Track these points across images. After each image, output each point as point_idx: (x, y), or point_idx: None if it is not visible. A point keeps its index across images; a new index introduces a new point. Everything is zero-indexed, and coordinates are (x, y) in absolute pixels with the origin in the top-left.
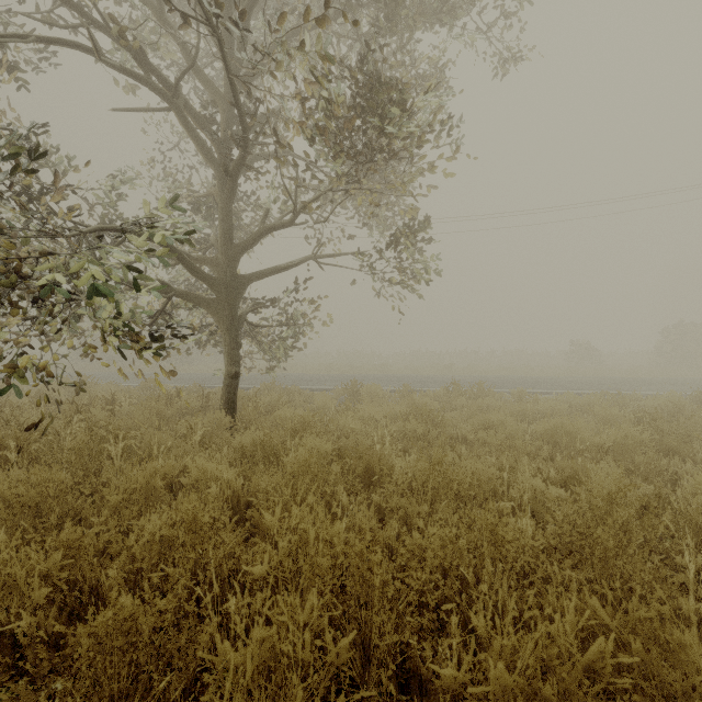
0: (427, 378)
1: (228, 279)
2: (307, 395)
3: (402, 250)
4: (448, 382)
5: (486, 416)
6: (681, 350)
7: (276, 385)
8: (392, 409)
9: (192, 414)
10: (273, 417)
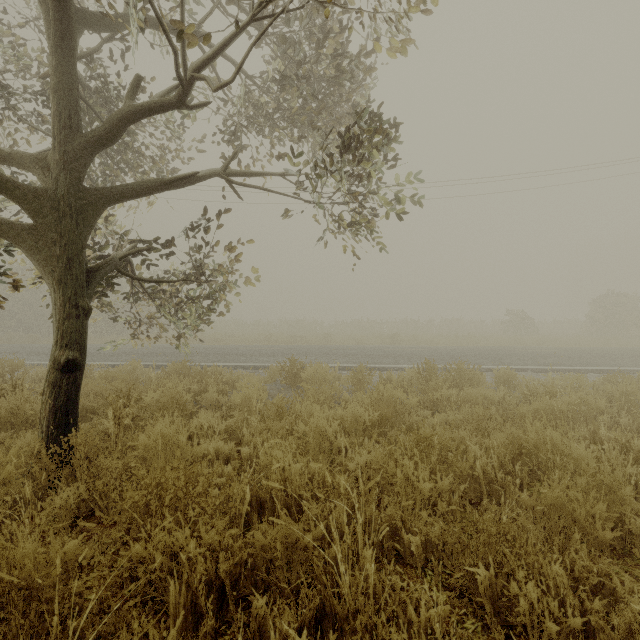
0: (377, 351)
1: (61, 190)
2: (231, 379)
3: (365, 163)
4: (402, 355)
5: (520, 435)
6: (613, 319)
7: (200, 362)
8: (350, 413)
9: (26, 423)
10: (148, 436)
